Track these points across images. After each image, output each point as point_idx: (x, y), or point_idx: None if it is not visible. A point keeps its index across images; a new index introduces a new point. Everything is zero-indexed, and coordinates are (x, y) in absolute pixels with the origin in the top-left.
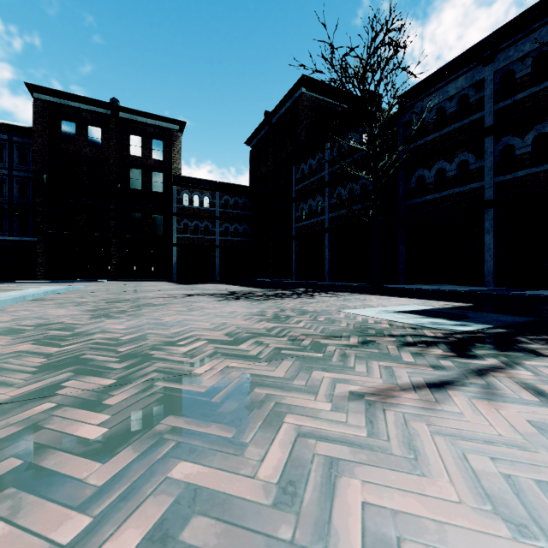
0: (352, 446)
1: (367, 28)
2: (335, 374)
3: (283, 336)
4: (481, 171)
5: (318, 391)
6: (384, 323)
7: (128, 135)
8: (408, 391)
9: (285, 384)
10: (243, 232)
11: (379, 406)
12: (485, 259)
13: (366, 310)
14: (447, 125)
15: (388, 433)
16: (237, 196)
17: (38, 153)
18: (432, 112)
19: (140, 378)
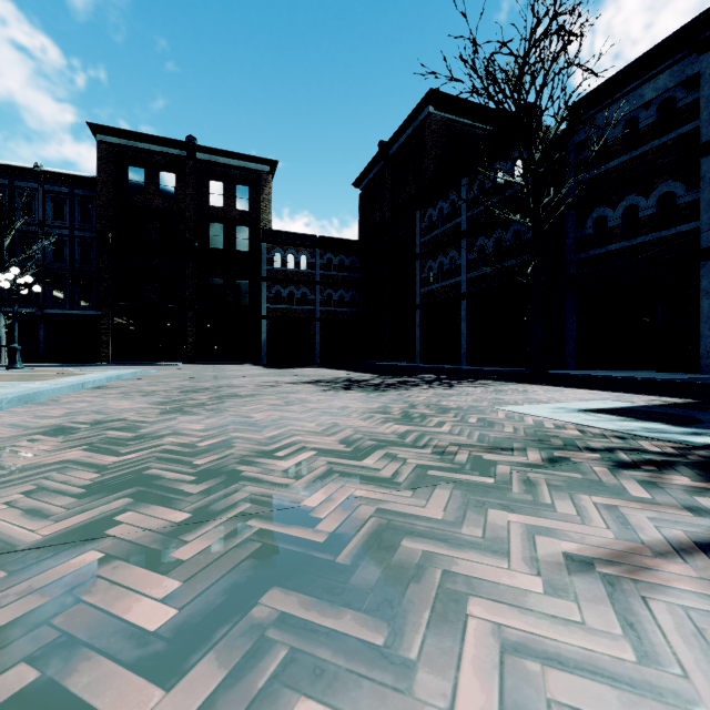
0: (616, 684)
1: (525, 14)
2: (526, 517)
3: (424, 445)
4: (695, 207)
5: (509, 550)
6: (569, 428)
7: (207, 181)
8: (670, 558)
9: (449, 534)
10: (350, 300)
11: (630, 588)
12: (702, 333)
13: (535, 407)
14: (641, 143)
15: (675, 656)
16: (343, 254)
17: (102, 208)
18: (618, 127)
19: (226, 512)
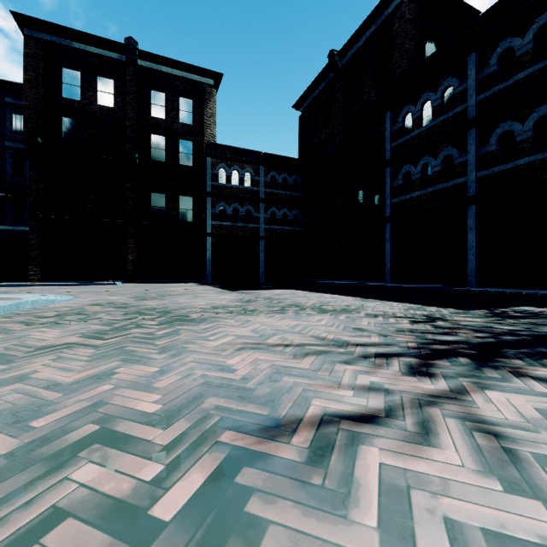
0: None
1: None
2: None
3: None
4: None
5: None
6: None
7: (148, 90)
8: None
9: None
10: (293, 219)
11: None
12: None
13: None
14: None
15: None
16: (286, 172)
17: (30, 110)
18: None
19: None
